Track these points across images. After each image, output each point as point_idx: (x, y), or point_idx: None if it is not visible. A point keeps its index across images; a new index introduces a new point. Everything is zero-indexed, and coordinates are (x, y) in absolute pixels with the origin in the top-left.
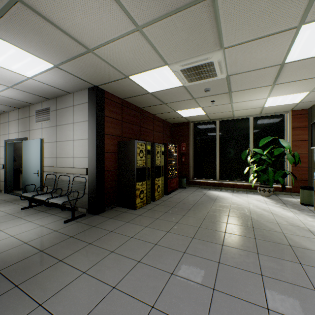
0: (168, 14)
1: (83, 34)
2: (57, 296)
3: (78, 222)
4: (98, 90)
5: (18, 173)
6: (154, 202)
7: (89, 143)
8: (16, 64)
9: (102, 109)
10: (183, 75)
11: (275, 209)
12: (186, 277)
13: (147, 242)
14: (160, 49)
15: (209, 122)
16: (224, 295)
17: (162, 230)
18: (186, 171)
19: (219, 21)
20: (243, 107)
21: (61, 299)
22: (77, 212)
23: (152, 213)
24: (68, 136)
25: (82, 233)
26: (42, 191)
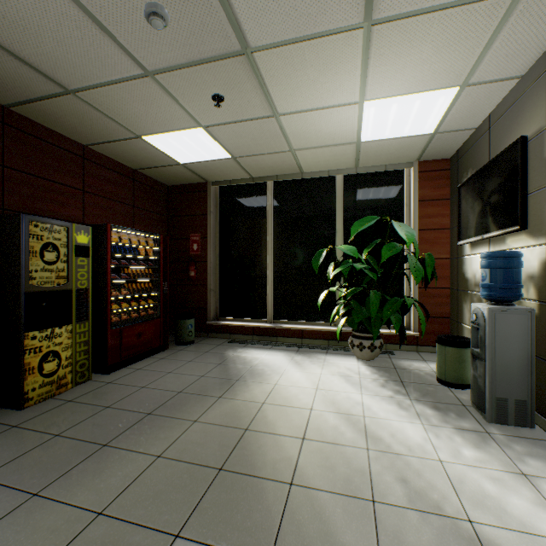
0: None
1: None
2: None
3: None
4: None
5: None
6: (17, 413)
7: None
8: None
9: None
10: None
11: (379, 412)
12: None
13: None
14: None
15: (252, 185)
16: None
17: None
18: (202, 300)
19: None
20: (312, 136)
21: None
22: None
23: None
24: None
25: None
26: None
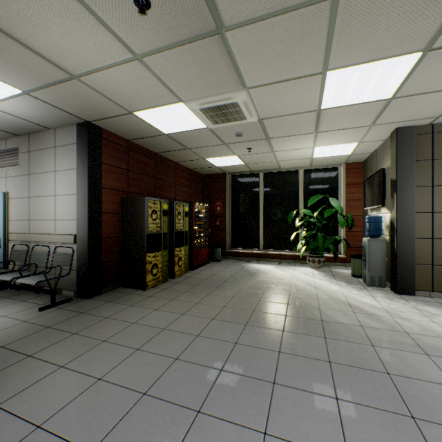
0: (172, 45)
1: (63, 57)
2: (22, 395)
3: (60, 308)
4: (92, 128)
5: None
6: (173, 280)
7: (78, 200)
8: None
9: (97, 153)
10: (204, 115)
11: (321, 283)
12: (192, 361)
13: (154, 327)
14: (169, 83)
15: (251, 174)
16: (231, 374)
17: (176, 313)
18: (222, 238)
19: (235, 59)
20: (288, 156)
21: (26, 397)
22: (60, 297)
23: (167, 293)
24: (47, 189)
25: (65, 321)
26: (5, 269)
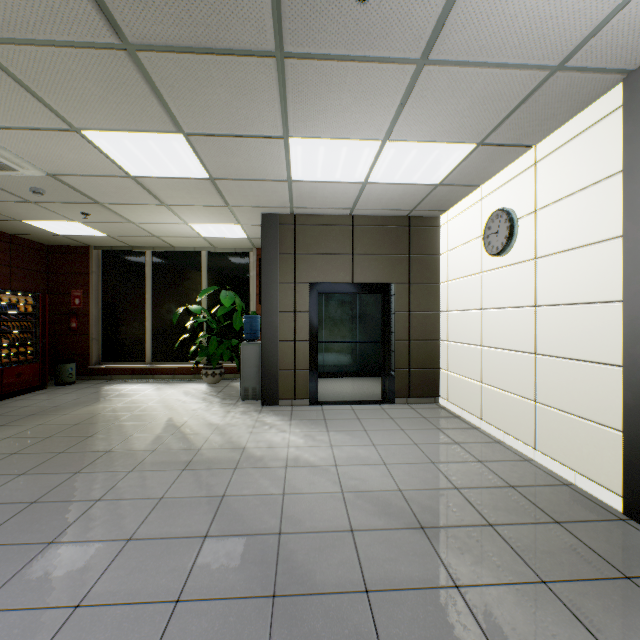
0: None
1: None
2: None
3: None
4: None
5: None
6: None
7: None
8: None
9: None
10: None
11: (188, 402)
12: None
13: None
14: None
15: (134, 251)
16: None
17: None
18: (84, 348)
19: None
20: (167, 232)
21: None
22: None
23: None
24: None
25: None
26: None
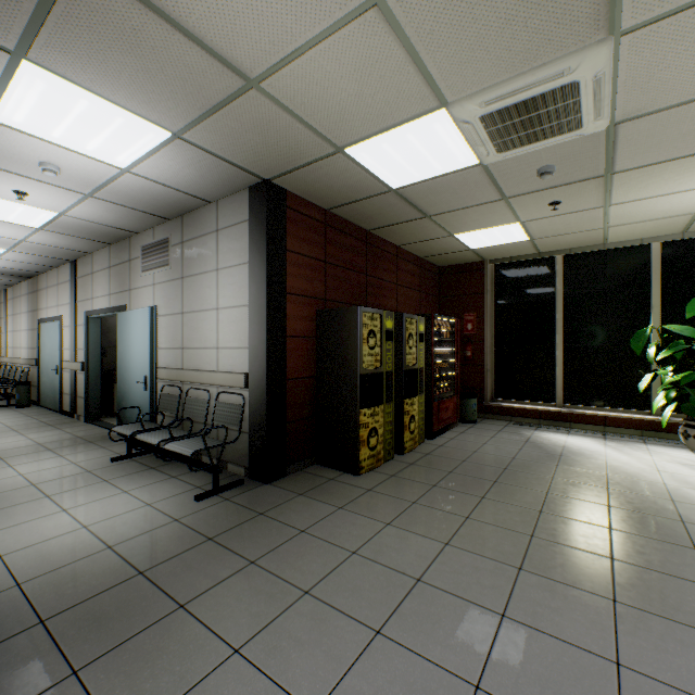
0: None
1: (236, 36)
2: None
3: (226, 500)
4: (272, 191)
5: (112, 381)
6: (401, 457)
7: (251, 315)
8: (95, 137)
9: (279, 233)
10: (485, 132)
11: None
12: None
13: (396, 571)
14: (430, 59)
15: (536, 260)
16: None
17: (431, 538)
18: (476, 380)
19: None
20: (638, 214)
21: None
22: (224, 475)
23: (399, 486)
24: (206, 299)
25: (235, 530)
26: (152, 423)
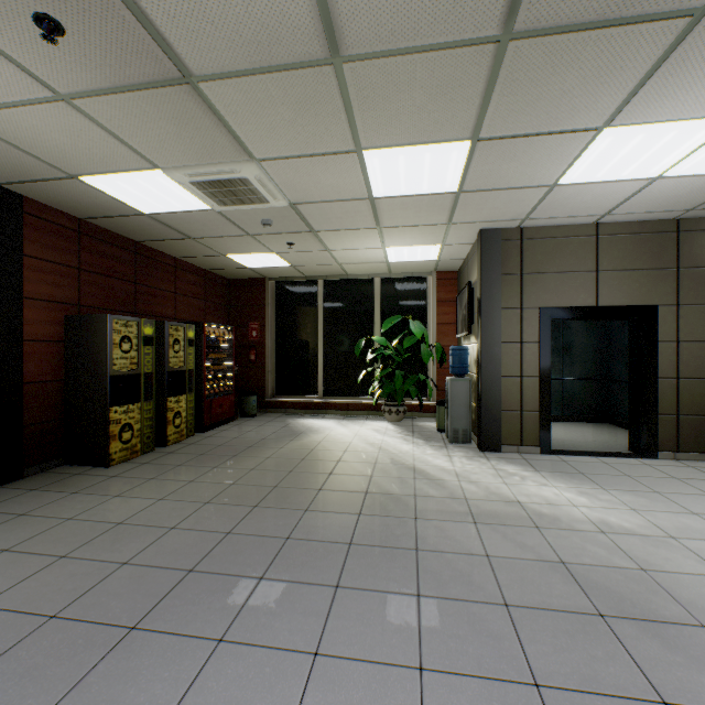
0: (118, 88)
1: None
2: None
3: None
4: (2, 195)
5: None
6: (164, 449)
7: None
8: None
9: (14, 238)
10: (201, 192)
11: (391, 442)
12: (150, 564)
13: (103, 522)
14: (129, 140)
15: (305, 281)
16: (204, 575)
17: (150, 498)
18: (260, 380)
19: (225, 119)
20: (353, 258)
21: None
22: None
23: (146, 470)
24: None
25: None
26: None
